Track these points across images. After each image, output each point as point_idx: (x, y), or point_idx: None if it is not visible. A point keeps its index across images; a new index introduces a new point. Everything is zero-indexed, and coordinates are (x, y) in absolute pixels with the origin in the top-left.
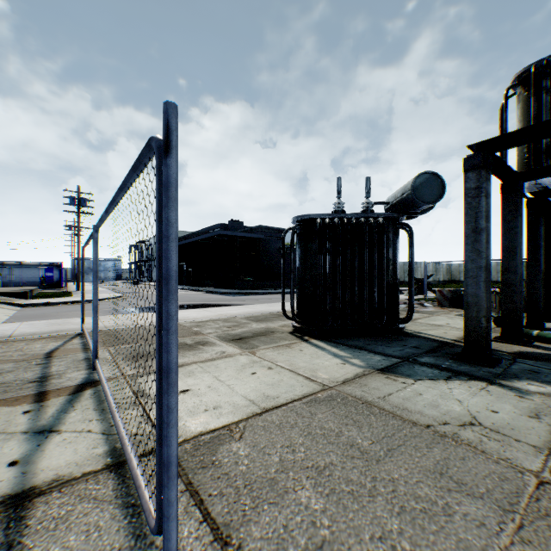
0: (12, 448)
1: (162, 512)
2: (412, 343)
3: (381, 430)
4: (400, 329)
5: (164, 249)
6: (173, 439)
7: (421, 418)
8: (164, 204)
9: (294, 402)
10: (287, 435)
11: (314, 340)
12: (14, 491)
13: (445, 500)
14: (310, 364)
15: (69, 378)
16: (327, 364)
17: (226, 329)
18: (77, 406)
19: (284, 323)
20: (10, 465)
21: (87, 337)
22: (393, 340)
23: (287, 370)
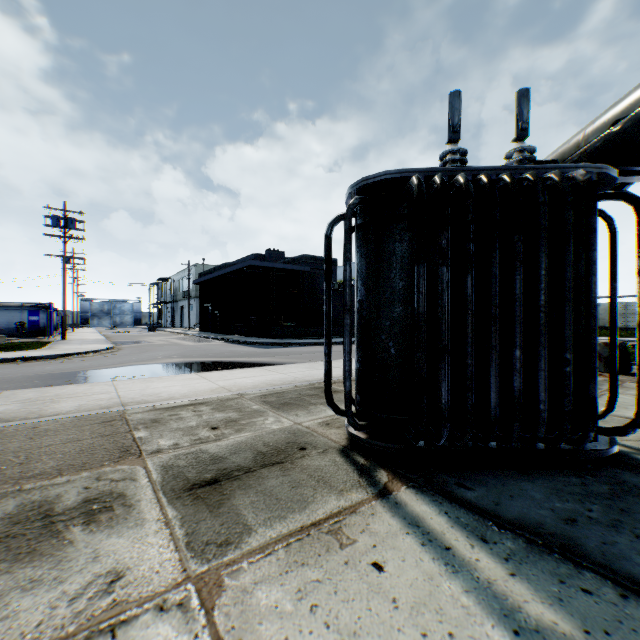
0: None
1: None
2: None
3: None
4: (612, 449)
5: None
6: None
7: None
8: None
9: None
10: None
11: (406, 491)
12: None
13: None
14: None
15: None
16: None
17: (205, 434)
18: None
19: (331, 413)
20: None
21: None
22: (619, 493)
23: None
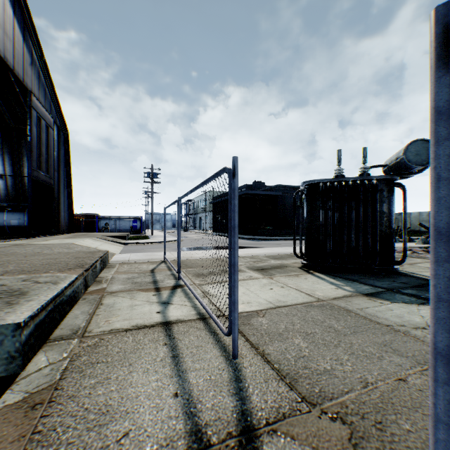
0: (154, 307)
1: (231, 324)
2: (402, 280)
3: (352, 323)
4: (393, 269)
5: (232, 216)
6: (236, 293)
7: (384, 321)
8: (233, 198)
9: (297, 305)
10: (290, 318)
11: (317, 273)
12: (163, 321)
13: (381, 354)
14: (311, 287)
15: (167, 282)
16: (324, 288)
17: (252, 263)
18: (176, 295)
19: (295, 261)
20: (157, 313)
21: (169, 262)
22: (384, 277)
23: (294, 289)
